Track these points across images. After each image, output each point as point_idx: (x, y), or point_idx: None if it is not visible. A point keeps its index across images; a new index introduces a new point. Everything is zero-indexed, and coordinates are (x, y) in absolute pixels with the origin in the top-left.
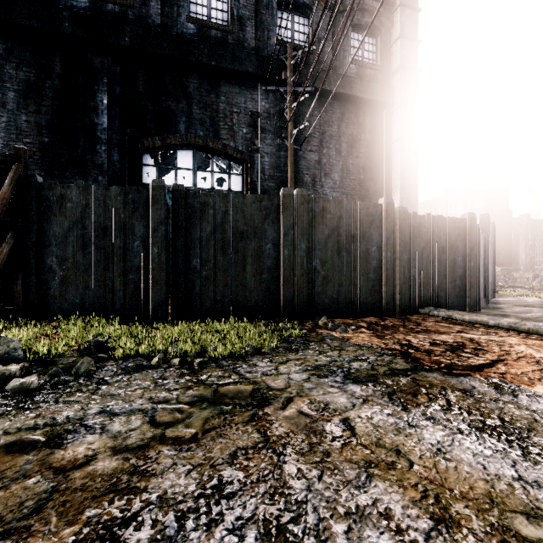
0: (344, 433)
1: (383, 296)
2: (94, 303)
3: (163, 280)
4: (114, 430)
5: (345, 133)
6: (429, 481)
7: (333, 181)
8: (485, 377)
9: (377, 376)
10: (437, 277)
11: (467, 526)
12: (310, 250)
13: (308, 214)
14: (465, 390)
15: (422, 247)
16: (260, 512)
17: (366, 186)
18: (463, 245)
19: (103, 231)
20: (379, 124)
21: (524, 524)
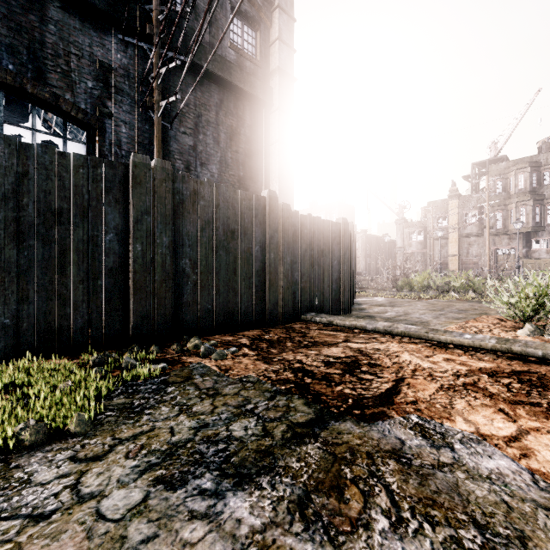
0: None
1: (266, 304)
2: None
3: None
4: None
5: (224, 123)
6: None
7: (210, 173)
8: (402, 414)
9: (273, 451)
10: (317, 280)
11: None
12: (177, 246)
13: (173, 196)
14: (396, 453)
15: (304, 249)
16: None
17: (246, 184)
18: (338, 249)
19: None
20: (259, 122)
21: None
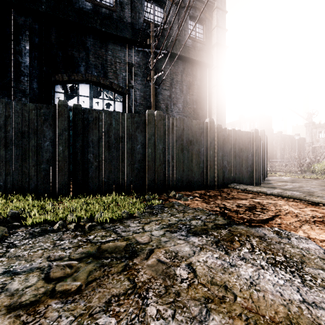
0: (189, 276)
1: (208, 177)
2: (14, 185)
3: (66, 168)
4: (12, 289)
5: (185, 80)
6: (249, 310)
7: (178, 108)
8: (270, 227)
9: (207, 229)
10: (238, 165)
11: None
12: (165, 149)
13: (163, 126)
14: (260, 237)
15: (229, 148)
16: None
17: (197, 112)
18: (252, 147)
19: (21, 134)
20: (205, 76)
21: None
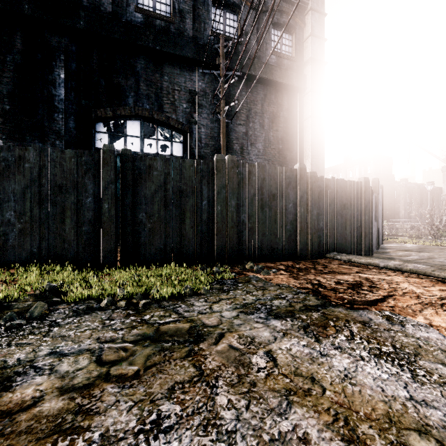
0: (268, 365)
1: (297, 244)
2: (50, 252)
3: (113, 231)
4: (62, 370)
5: (267, 111)
6: (339, 405)
7: (257, 150)
8: (379, 310)
9: (294, 312)
10: (340, 228)
11: (371, 445)
12: (239, 206)
13: (237, 176)
14: (364, 322)
15: (328, 204)
16: (195, 444)
17: (284, 154)
18: (360, 203)
19: (58, 188)
20: (294, 104)
21: (417, 440)
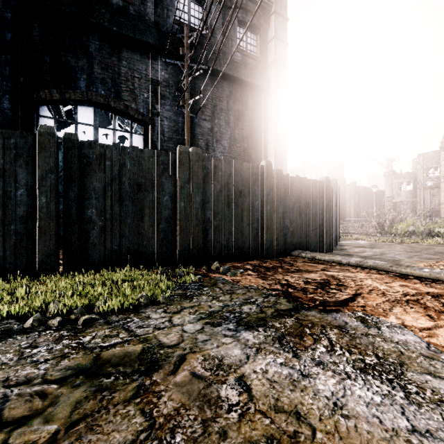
0: (241, 398)
1: (264, 242)
2: None
3: (52, 230)
4: None
5: (233, 108)
6: None
7: (223, 147)
8: (352, 311)
9: (266, 319)
10: (304, 226)
11: None
12: (204, 203)
13: (202, 170)
14: (340, 327)
15: (293, 202)
16: None
17: (249, 153)
18: (322, 201)
19: None
20: (259, 104)
21: None
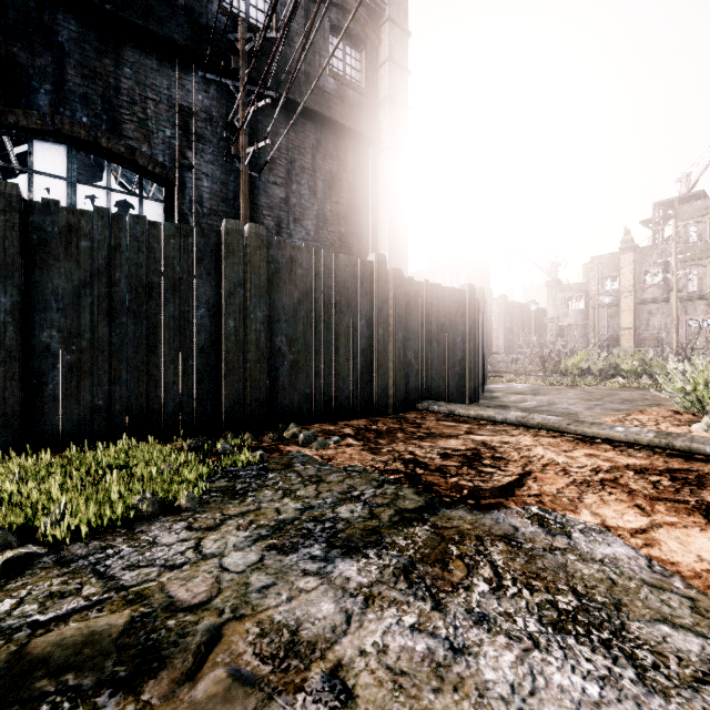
0: None
1: (373, 389)
2: None
3: None
4: None
5: (322, 168)
6: None
7: (305, 231)
8: (522, 505)
9: (380, 530)
10: (436, 361)
11: None
12: (272, 322)
13: (268, 265)
14: (508, 537)
15: (419, 323)
16: None
17: (349, 242)
18: (463, 323)
19: None
20: (364, 165)
21: None
